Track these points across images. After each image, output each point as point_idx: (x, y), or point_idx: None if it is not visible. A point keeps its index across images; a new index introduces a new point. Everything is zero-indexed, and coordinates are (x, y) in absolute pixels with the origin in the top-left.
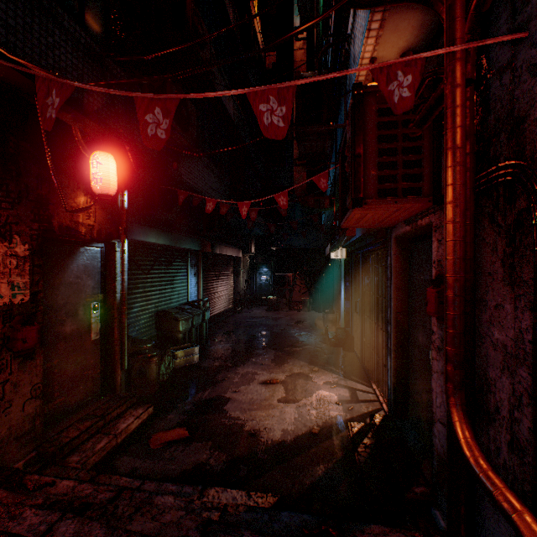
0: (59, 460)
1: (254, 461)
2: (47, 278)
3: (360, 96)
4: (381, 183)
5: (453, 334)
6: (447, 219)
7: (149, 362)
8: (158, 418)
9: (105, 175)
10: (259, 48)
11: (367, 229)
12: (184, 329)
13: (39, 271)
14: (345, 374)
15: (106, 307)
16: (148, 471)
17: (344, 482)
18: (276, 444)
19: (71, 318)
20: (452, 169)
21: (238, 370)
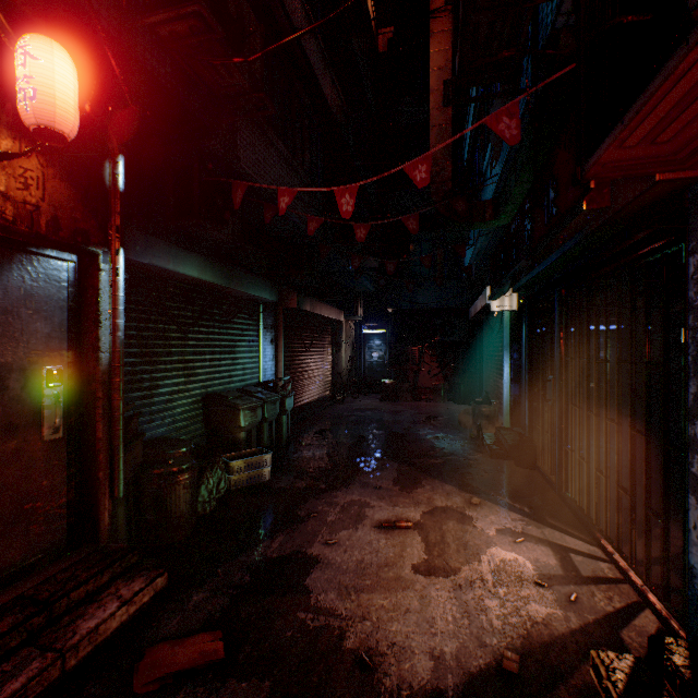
0: None
1: None
2: None
3: None
4: None
5: None
6: None
7: (172, 483)
8: (172, 600)
9: (44, 85)
10: (369, 18)
11: (622, 204)
12: (247, 424)
13: None
14: (533, 513)
15: (83, 378)
16: None
17: None
18: None
19: None
20: None
21: (336, 497)
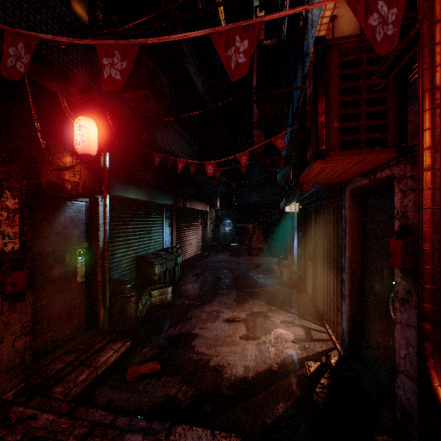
0: (44, 390)
1: (218, 396)
2: (37, 229)
3: (322, 49)
4: (342, 136)
5: (432, 290)
6: (425, 166)
7: (128, 301)
8: (134, 351)
9: (87, 138)
10: None
11: (322, 184)
12: (159, 272)
13: (28, 222)
14: (299, 314)
15: (91, 253)
16: (122, 404)
17: (303, 423)
18: (238, 380)
19: (59, 263)
20: (431, 111)
21: (205, 308)
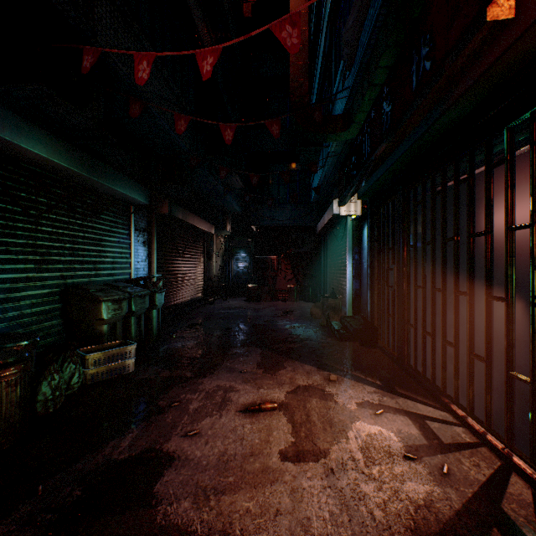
0: None
1: None
2: None
3: None
4: None
5: None
6: None
7: None
8: None
9: None
10: None
11: (504, 48)
12: (111, 316)
13: None
14: (385, 385)
15: None
16: None
17: None
18: None
19: None
20: None
21: (201, 384)
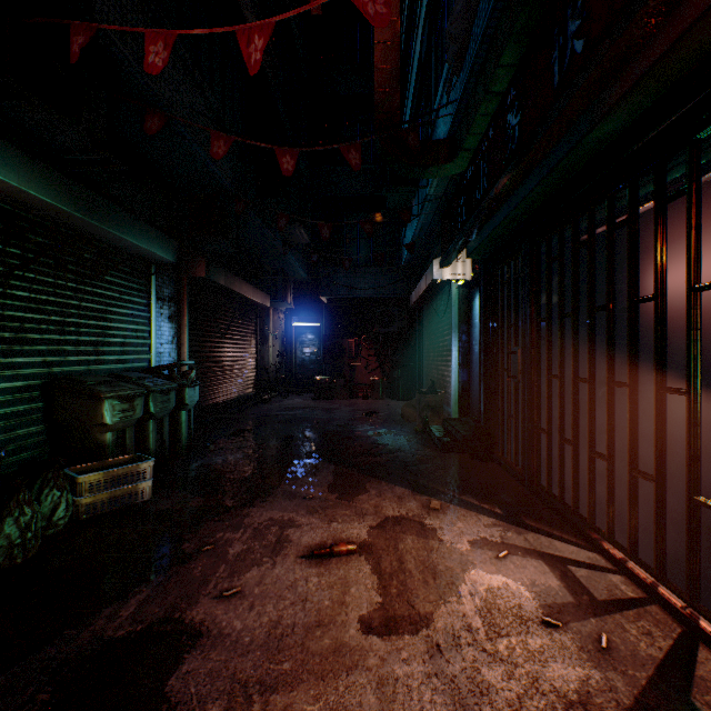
0: None
1: None
2: None
3: None
4: None
5: None
6: None
7: None
8: None
9: None
10: None
11: (694, 15)
12: (117, 420)
13: None
14: (508, 515)
15: None
16: None
17: None
18: None
19: None
20: None
21: (247, 517)
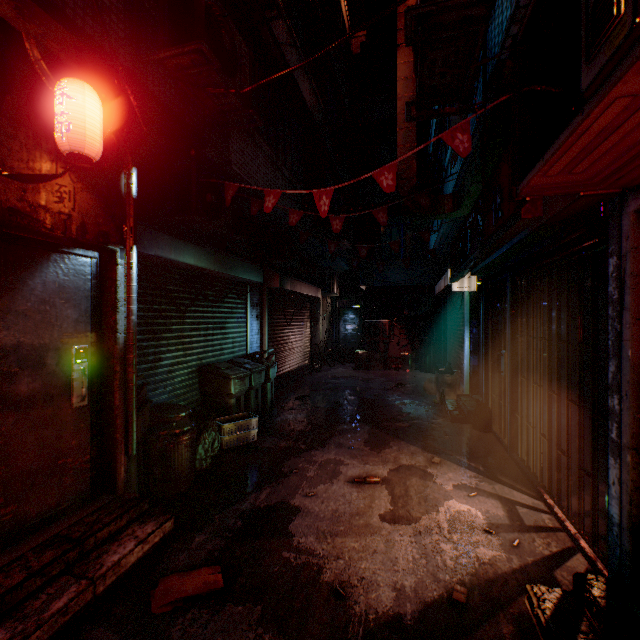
0: None
1: None
2: None
3: None
4: None
5: None
6: None
7: (176, 443)
8: (178, 541)
9: (78, 119)
10: (344, 24)
11: (556, 211)
12: (237, 391)
13: None
14: (486, 471)
15: (103, 354)
16: None
17: None
18: (384, 623)
19: (30, 370)
20: None
21: (314, 456)
